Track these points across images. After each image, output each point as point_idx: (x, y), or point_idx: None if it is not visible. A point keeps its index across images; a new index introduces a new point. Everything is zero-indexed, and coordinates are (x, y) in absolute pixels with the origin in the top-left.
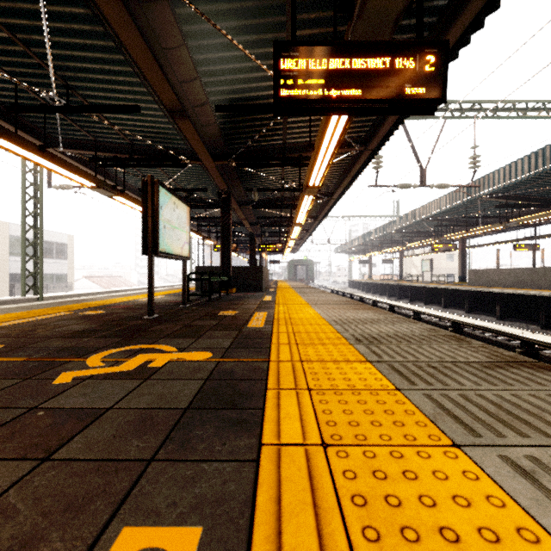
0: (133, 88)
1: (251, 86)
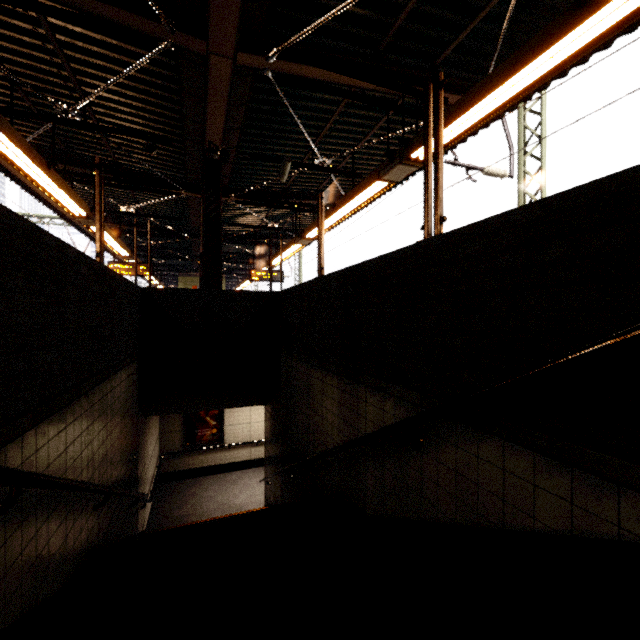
0: (232, 212)
1: (160, 202)
